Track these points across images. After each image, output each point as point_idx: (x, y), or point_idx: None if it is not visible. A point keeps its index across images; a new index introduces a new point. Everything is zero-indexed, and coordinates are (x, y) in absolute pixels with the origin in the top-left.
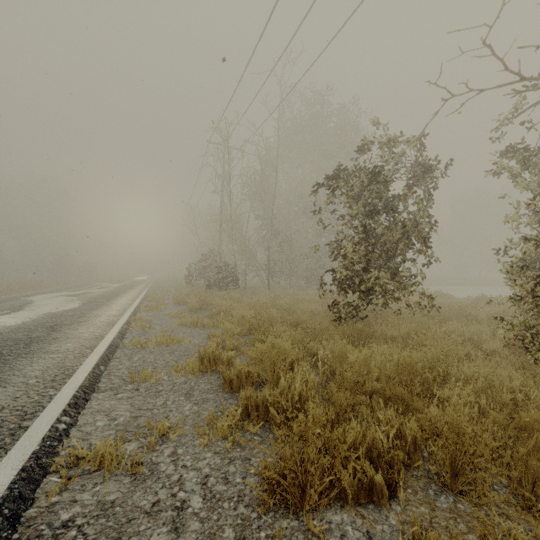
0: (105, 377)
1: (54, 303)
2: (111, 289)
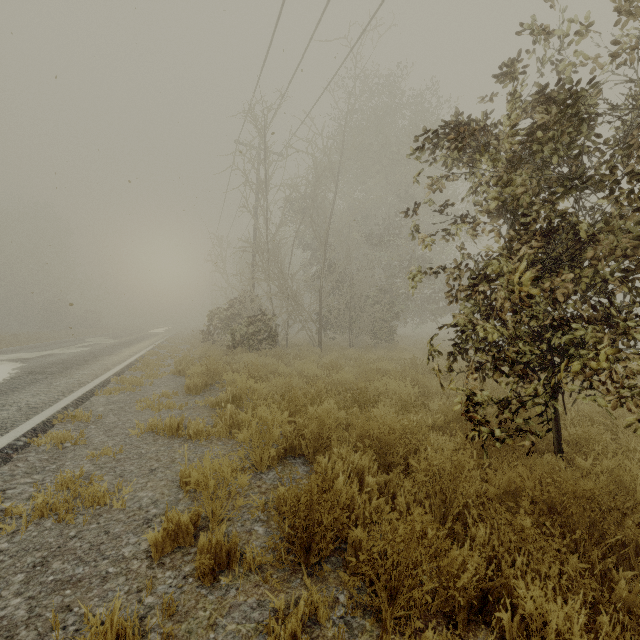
0: None
1: None
2: (96, 348)
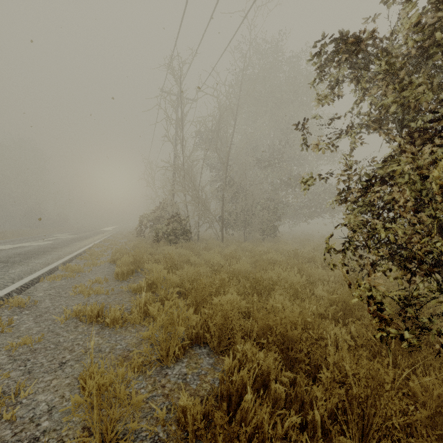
0: None
1: None
2: (57, 242)
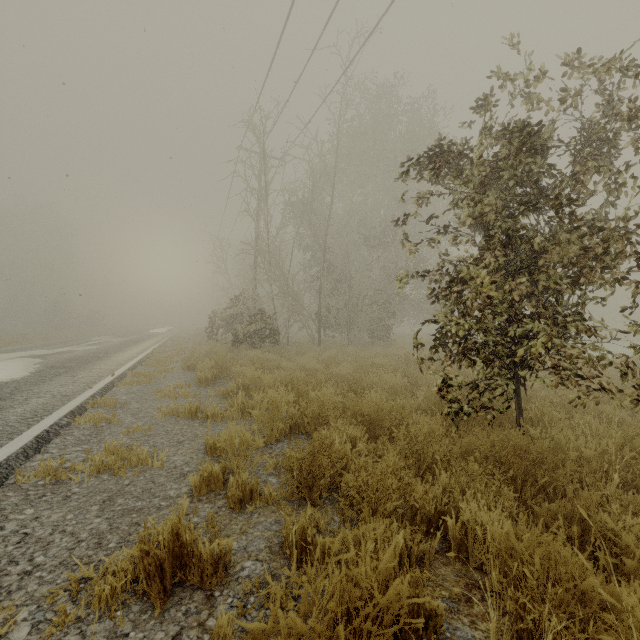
0: None
1: None
2: (105, 346)
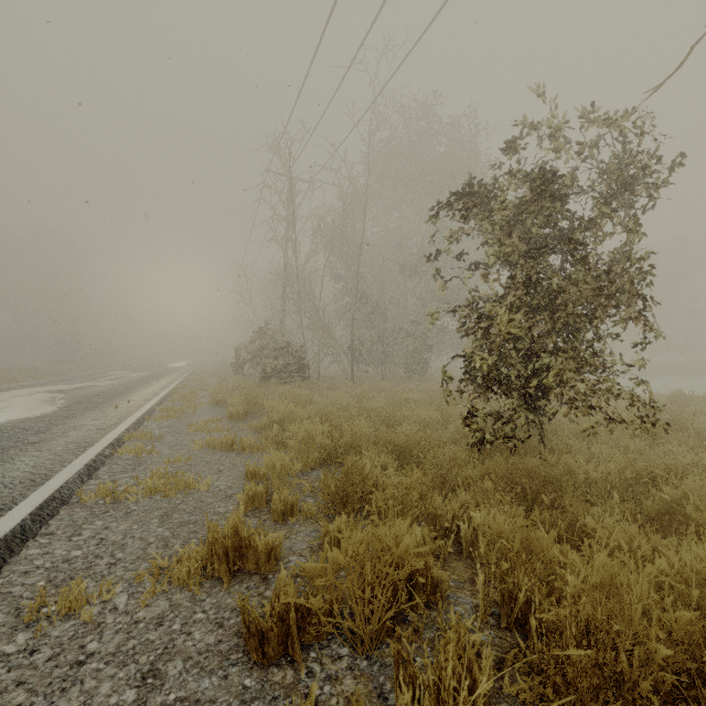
0: None
1: (19, 405)
2: (126, 381)
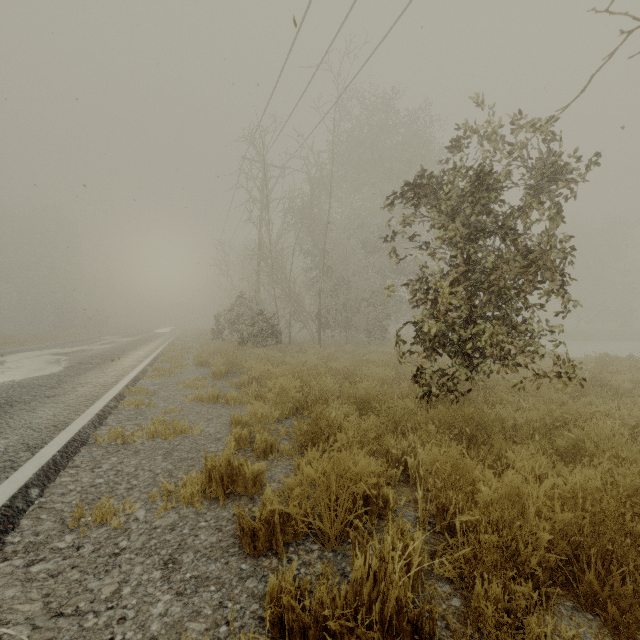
0: (31, 515)
1: (30, 365)
2: (118, 345)
